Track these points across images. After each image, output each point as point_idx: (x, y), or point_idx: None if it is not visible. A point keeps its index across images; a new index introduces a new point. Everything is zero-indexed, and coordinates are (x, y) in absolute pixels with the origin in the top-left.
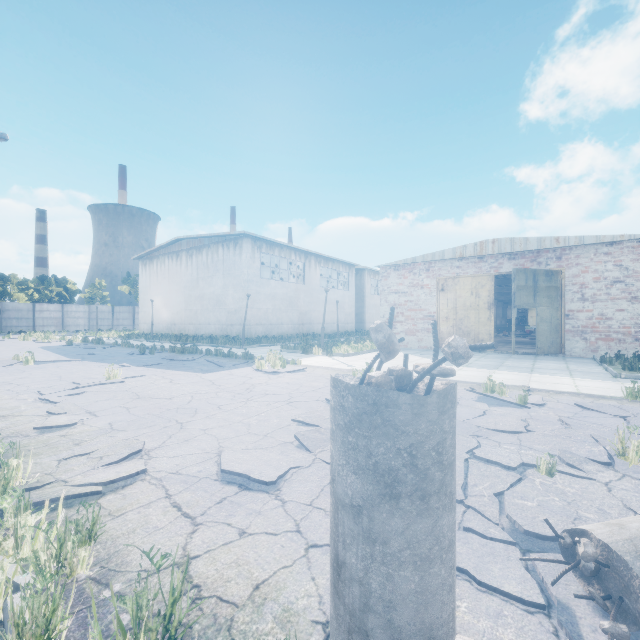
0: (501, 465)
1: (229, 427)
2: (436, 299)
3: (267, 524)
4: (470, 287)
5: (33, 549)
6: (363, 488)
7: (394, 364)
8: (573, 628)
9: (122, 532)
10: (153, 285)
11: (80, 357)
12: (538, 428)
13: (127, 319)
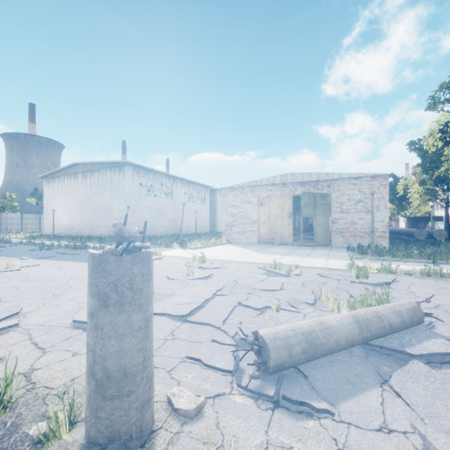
0: (253, 308)
1: None
2: (257, 211)
3: None
4: (278, 203)
5: None
6: (94, 303)
7: (225, 253)
8: (239, 378)
9: None
10: (55, 198)
11: None
12: (288, 287)
13: (34, 224)
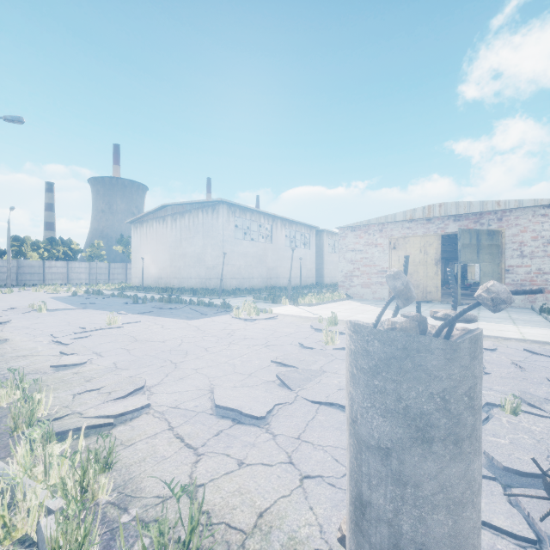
0: None
1: (217, 367)
2: (388, 256)
3: (262, 455)
4: (419, 245)
5: (61, 476)
6: (392, 431)
7: (353, 313)
8: None
9: (134, 460)
10: (143, 245)
11: (84, 306)
12: (494, 371)
13: (121, 274)
